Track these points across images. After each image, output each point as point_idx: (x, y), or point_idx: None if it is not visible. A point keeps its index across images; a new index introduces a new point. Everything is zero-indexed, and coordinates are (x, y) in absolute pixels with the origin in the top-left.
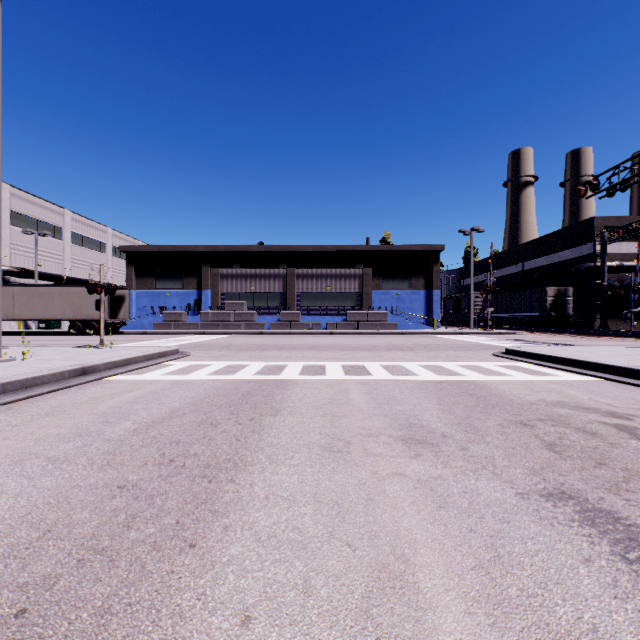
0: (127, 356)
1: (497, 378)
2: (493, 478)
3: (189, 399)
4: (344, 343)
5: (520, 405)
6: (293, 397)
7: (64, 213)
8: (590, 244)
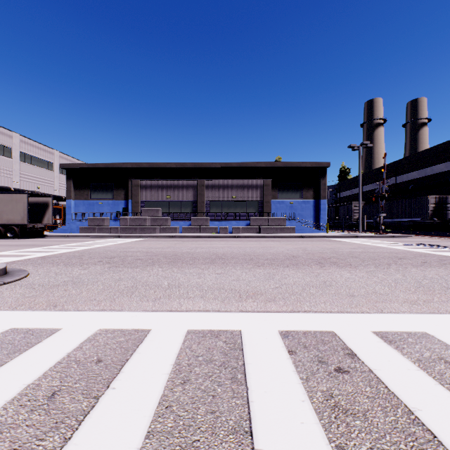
0: None
1: None
2: None
3: None
4: (253, 250)
5: None
6: None
7: (13, 136)
8: None
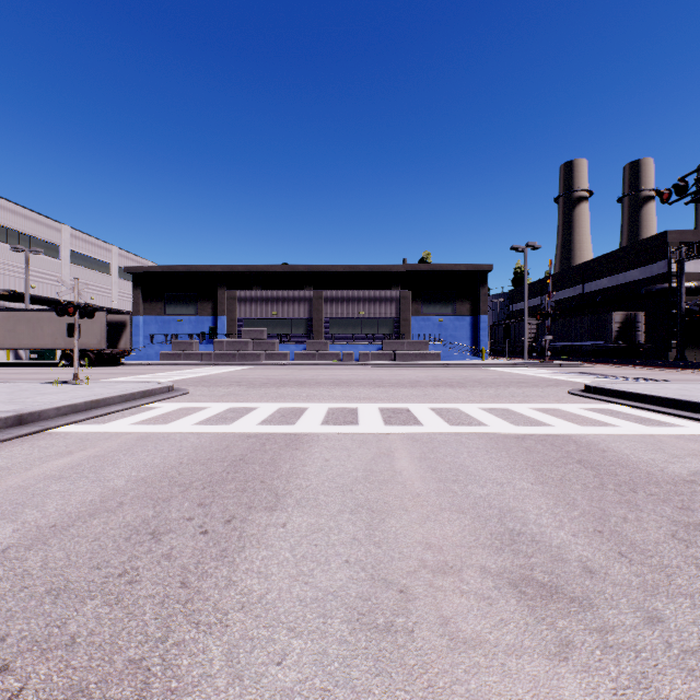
0: (94, 397)
1: (599, 430)
2: None
3: (146, 471)
4: (380, 377)
5: (673, 485)
6: (308, 466)
7: (62, 229)
8: (663, 262)
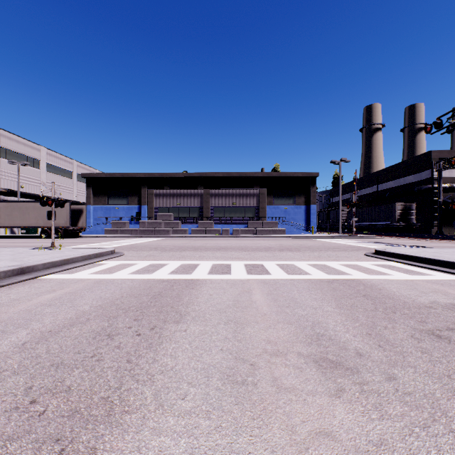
0: (66, 257)
1: (380, 277)
2: None
3: (101, 301)
4: (246, 245)
5: (418, 309)
6: (199, 298)
7: (41, 149)
8: (428, 171)
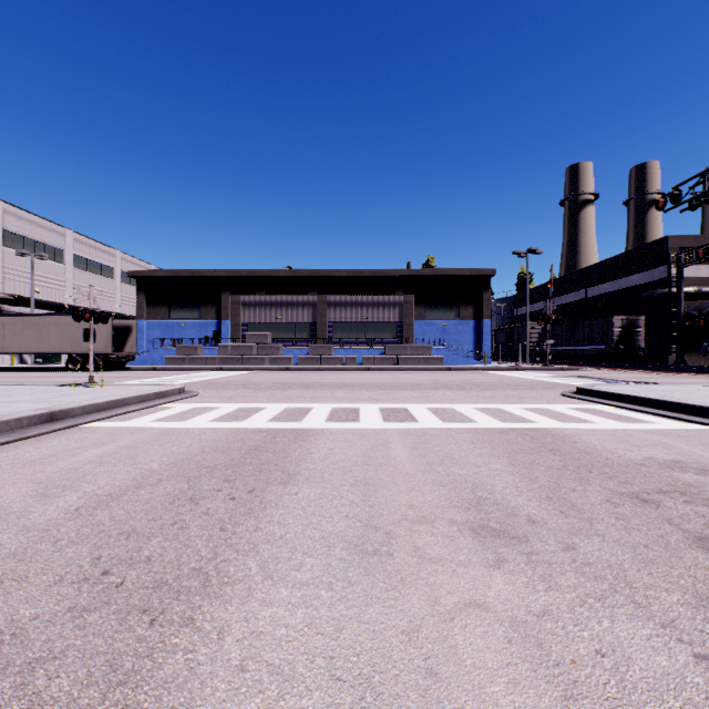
0: (114, 397)
1: (578, 426)
2: (639, 615)
3: (174, 457)
4: (382, 380)
5: (624, 467)
6: (314, 454)
7: (66, 233)
8: (664, 267)
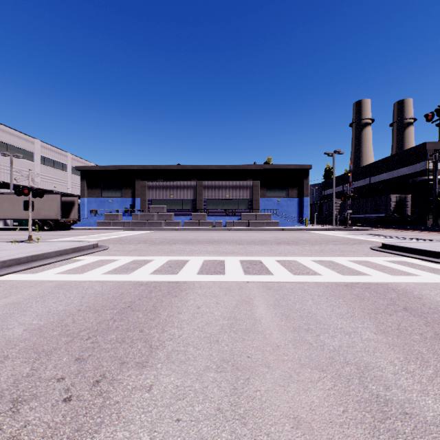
0: (35, 252)
1: (407, 279)
2: None
3: (46, 318)
4: (240, 237)
5: None
6: (182, 314)
7: (35, 142)
8: (423, 162)
